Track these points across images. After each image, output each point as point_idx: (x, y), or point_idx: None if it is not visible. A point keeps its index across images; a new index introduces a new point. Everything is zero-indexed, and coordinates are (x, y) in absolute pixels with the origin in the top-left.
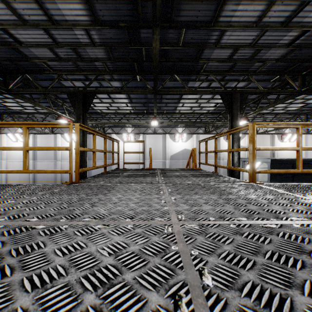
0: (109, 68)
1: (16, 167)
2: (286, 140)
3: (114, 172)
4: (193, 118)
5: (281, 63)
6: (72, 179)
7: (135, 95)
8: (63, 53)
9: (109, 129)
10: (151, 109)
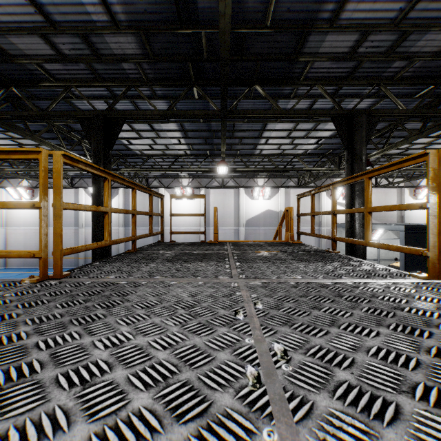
0: (147, 75)
1: (20, 237)
2: (422, 197)
3: (150, 250)
4: (281, 163)
5: (439, 61)
6: (46, 269)
7: (192, 125)
8: (66, 47)
9: (156, 181)
10: (217, 149)
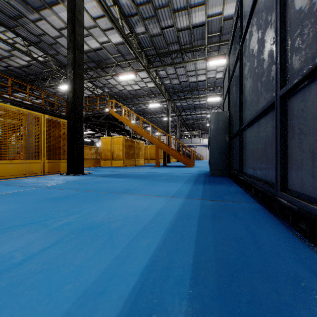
0: None
1: None
2: None
3: None
4: None
5: None
6: None
7: None
8: None
9: None
10: None
